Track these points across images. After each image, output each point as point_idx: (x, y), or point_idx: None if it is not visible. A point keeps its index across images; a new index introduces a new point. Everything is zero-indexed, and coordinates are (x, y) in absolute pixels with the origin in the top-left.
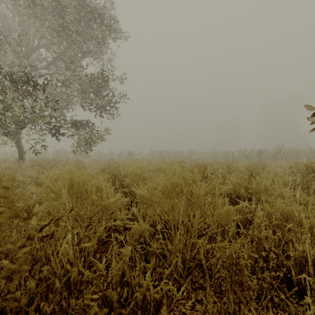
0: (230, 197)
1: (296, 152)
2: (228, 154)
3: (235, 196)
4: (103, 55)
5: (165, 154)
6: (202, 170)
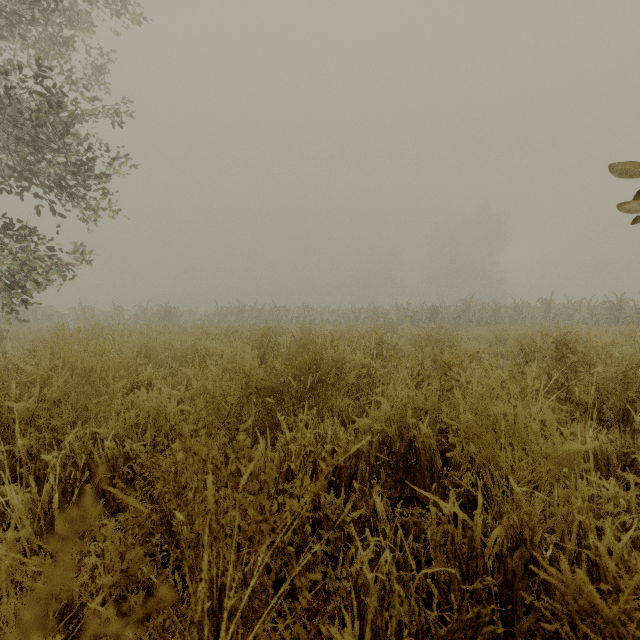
0: (388, 448)
1: (494, 311)
2: (378, 313)
3: (403, 444)
4: (67, 46)
5: (249, 314)
6: (302, 361)
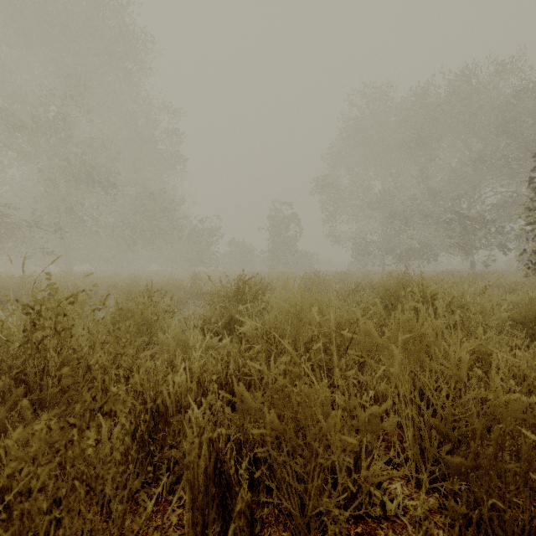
0: None
1: None
2: None
3: None
4: None
5: None
6: None
